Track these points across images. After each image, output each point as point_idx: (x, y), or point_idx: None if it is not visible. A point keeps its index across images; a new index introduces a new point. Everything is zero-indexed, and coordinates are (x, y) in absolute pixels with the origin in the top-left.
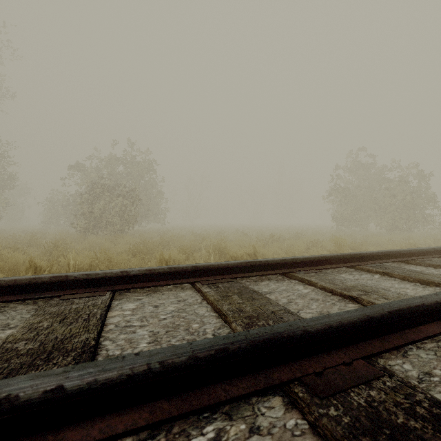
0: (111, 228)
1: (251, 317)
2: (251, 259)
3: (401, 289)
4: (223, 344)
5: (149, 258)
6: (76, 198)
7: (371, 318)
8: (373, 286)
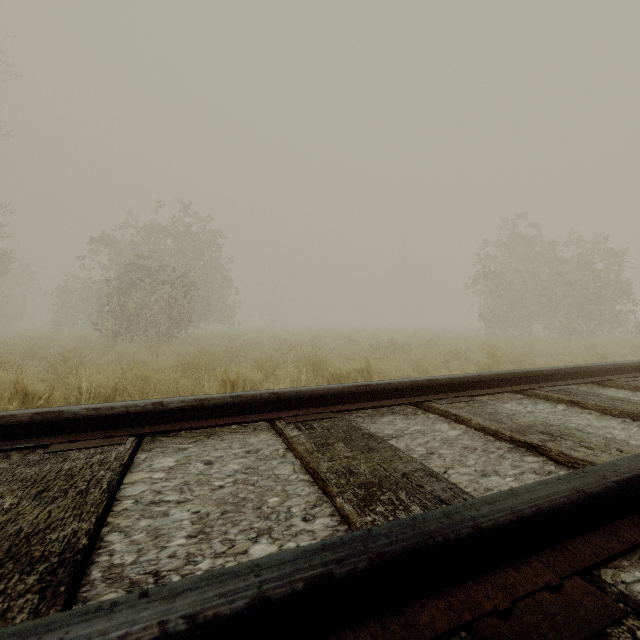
0: (154, 331)
1: (368, 484)
2: (362, 378)
3: (603, 428)
4: (321, 565)
5: (206, 378)
6: (101, 286)
7: (588, 496)
8: (562, 426)
